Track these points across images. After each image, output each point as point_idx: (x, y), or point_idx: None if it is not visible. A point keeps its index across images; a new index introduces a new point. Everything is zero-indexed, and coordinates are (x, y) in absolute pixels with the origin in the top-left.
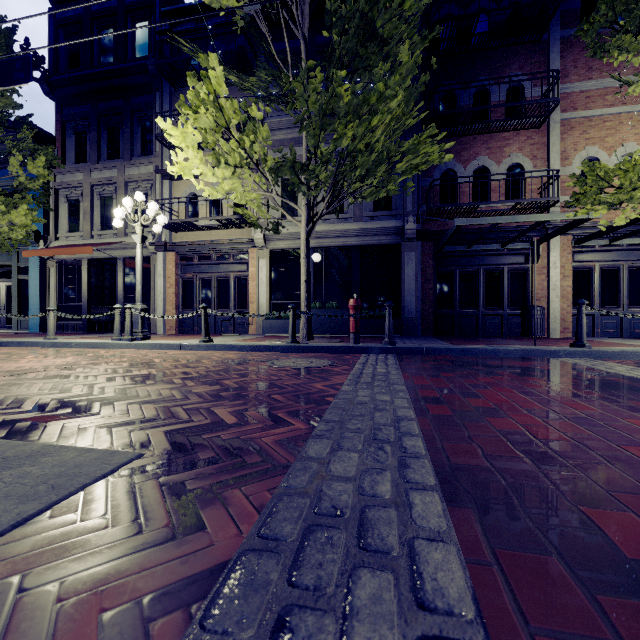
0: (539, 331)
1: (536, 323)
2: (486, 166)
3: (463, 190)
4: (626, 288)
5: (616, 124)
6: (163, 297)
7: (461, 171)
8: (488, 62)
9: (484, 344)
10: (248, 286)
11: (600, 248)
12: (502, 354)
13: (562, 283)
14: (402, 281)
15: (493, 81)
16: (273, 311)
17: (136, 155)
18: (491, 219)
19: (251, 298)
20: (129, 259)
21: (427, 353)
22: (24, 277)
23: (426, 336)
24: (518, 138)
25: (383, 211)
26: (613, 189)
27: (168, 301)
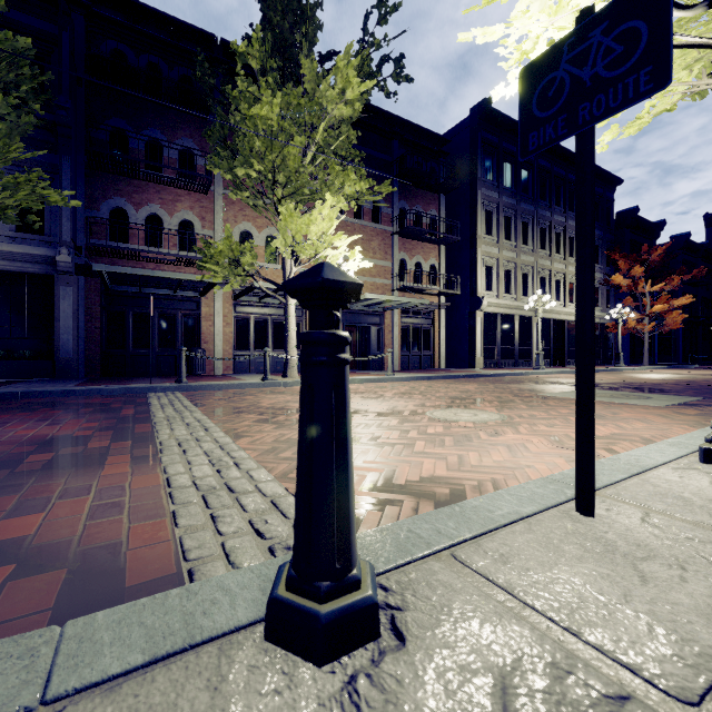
0: (200, 370)
1: (197, 363)
2: (159, 215)
3: (135, 232)
4: (271, 336)
5: (264, 210)
6: None
7: (133, 213)
8: (161, 117)
9: (116, 384)
10: None
11: (254, 303)
12: (107, 393)
13: (226, 329)
14: (56, 318)
15: (166, 137)
16: None
17: None
18: (131, 270)
19: None
20: None
21: (23, 397)
22: None
23: (86, 378)
24: (189, 198)
25: (31, 234)
26: (262, 259)
27: None
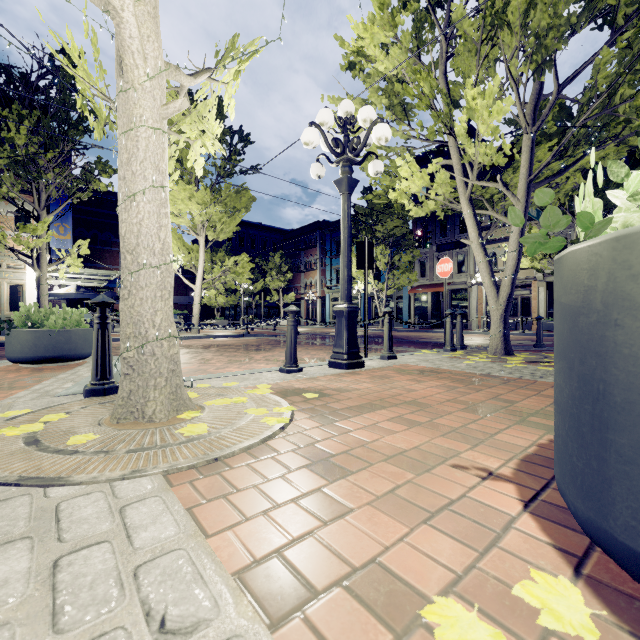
0: None
1: None
2: None
3: None
4: None
5: None
6: (476, 310)
7: None
8: None
9: None
10: (530, 303)
11: None
12: None
13: None
14: None
15: None
16: (549, 317)
17: (456, 234)
18: None
19: (533, 310)
20: (454, 290)
21: None
22: (399, 301)
23: None
24: None
25: None
26: None
27: (478, 312)
